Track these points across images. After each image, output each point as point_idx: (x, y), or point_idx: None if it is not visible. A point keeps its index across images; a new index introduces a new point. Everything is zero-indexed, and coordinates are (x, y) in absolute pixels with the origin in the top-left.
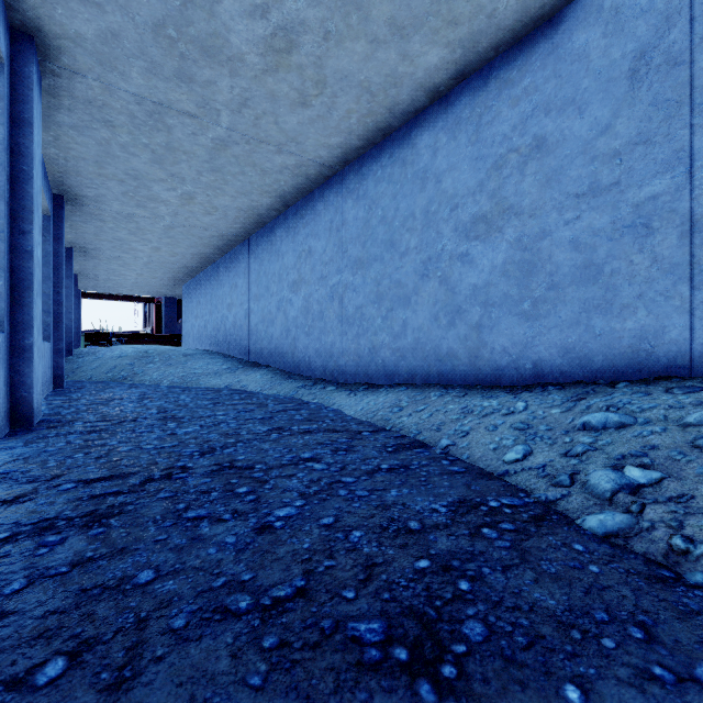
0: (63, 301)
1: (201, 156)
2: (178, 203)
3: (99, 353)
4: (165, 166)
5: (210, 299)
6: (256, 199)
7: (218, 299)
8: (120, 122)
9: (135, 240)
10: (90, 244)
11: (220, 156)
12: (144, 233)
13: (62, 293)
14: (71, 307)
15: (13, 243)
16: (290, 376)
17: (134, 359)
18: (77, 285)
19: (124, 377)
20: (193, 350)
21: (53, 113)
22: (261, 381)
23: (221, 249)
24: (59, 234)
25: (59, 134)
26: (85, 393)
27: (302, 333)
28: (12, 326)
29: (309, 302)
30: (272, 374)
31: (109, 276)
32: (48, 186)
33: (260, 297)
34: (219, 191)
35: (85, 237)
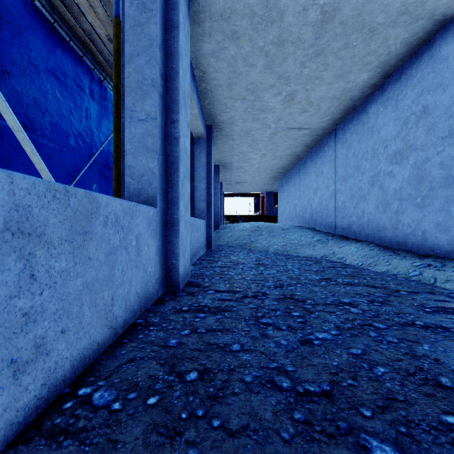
0: (211, 193)
1: (307, 40)
2: (281, 108)
3: (231, 227)
4: (274, 68)
5: (298, 187)
6: (352, 78)
7: (304, 186)
8: (242, 29)
9: (251, 150)
10: (227, 160)
11: (325, 31)
12: (256, 144)
13: (211, 188)
14: (218, 199)
15: (166, 132)
16: (393, 251)
17: (250, 231)
18: (222, 188)
19: (245, 243)
20: (287, 225)
21: (200, 45)
22: (359, 255)
23: (308, 146)
24: (210, 150)
25: (205, 67)
26: (222, 255)
27: (410, 205)
28: (166, 203)
29: (422, 169)
30: (368, 247)
31: (237, 181)
32: (203, 118)
33: (348, 177)
34: (317, 82)
35: (224, 155)
